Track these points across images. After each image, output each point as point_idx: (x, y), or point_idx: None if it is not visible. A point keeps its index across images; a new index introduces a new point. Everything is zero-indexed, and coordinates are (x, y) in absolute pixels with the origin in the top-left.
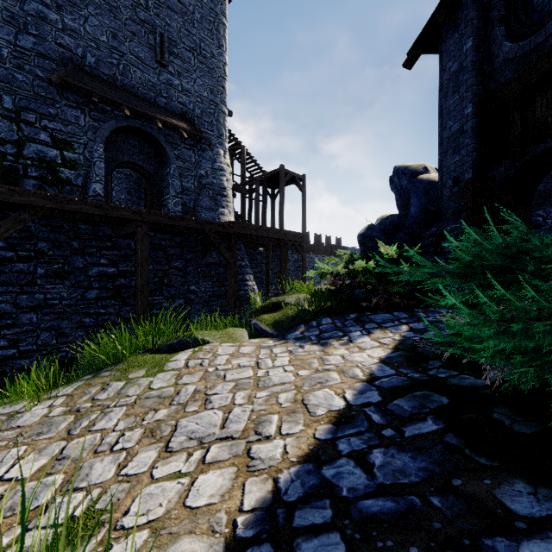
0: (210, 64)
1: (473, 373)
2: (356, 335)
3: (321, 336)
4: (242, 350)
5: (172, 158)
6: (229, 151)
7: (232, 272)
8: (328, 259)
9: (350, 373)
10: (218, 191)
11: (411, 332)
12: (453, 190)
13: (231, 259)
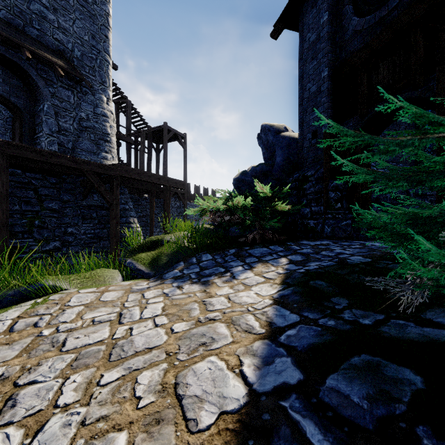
0: (91, 9)
1: (407, 316)
2: (239, 271)
3: (201, 274)
4: (105, 297)
5: (46, 94)
6: (115, 104)
7: (114, 214)
8: (207, 198)
9: (243, 324)
10: (101, 136)
11: (293, 264)
12: (312, 142)
13: (113, 201)
